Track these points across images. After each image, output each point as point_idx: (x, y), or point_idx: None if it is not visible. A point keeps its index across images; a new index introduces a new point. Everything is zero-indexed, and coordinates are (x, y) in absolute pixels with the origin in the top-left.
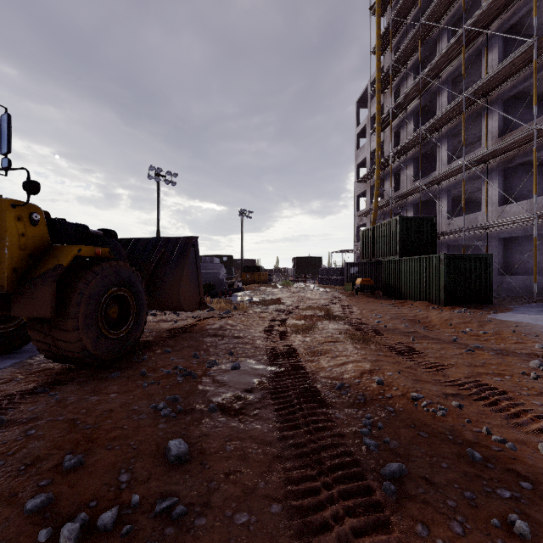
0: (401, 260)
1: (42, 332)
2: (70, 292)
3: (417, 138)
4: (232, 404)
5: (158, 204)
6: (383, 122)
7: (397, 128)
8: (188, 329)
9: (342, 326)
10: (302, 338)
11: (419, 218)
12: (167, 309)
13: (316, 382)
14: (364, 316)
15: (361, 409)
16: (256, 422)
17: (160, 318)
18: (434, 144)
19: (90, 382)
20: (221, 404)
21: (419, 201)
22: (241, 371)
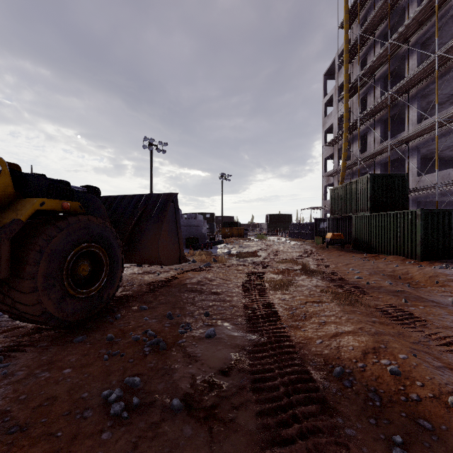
0: (373, 215)
1: (1, 292)
2: (29, 249)
3: (385, 101)
4: (203, 396)
5: (151, 170)
6: (351, 89)
7: (364, 94)
8: (168, 283)
9: (321, 282)
10: (281, 295)
11: (390, 175)
12: (147, 263)
13: (307, 361)
14: (341, 271)
15: (380, 420)
16: (233, 439)
17: (145, 270)
18: (403, 106)
19: (51, 348)
20: (188, 395)
21: (387, 160)
22: (216, 339)
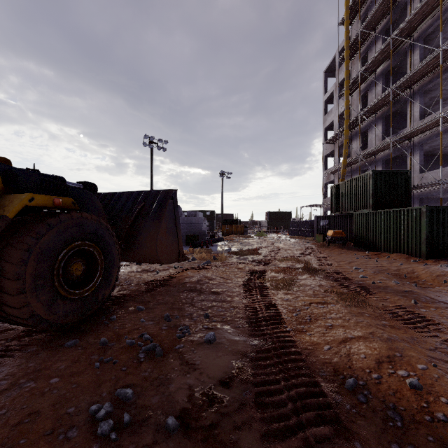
0: (375, 212)
1: None
2: (16, 248)
3: (386, 97)
4: (201, 412)
5: (151, 167)
6: (352, 86)
7: (365, 91)
8: (166, 282)
9: (324, 281)
10: (284, 295)
11: (393, 172)
12: (145, 261)
13: (315, 371)
14: (344, 269)
15: (403, 445)
16: None
17: (144, 268)
18: (405, 102)
19: (40, 353)
20: (185, 411)
21: (388, 157)
22: (216, 345)
